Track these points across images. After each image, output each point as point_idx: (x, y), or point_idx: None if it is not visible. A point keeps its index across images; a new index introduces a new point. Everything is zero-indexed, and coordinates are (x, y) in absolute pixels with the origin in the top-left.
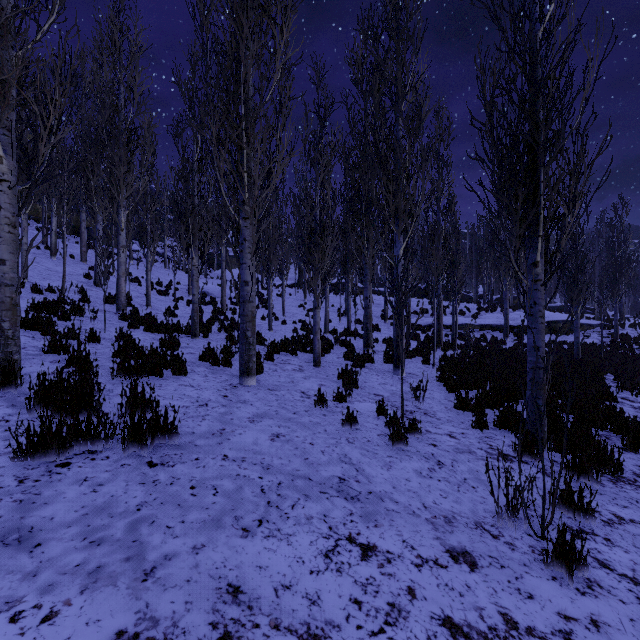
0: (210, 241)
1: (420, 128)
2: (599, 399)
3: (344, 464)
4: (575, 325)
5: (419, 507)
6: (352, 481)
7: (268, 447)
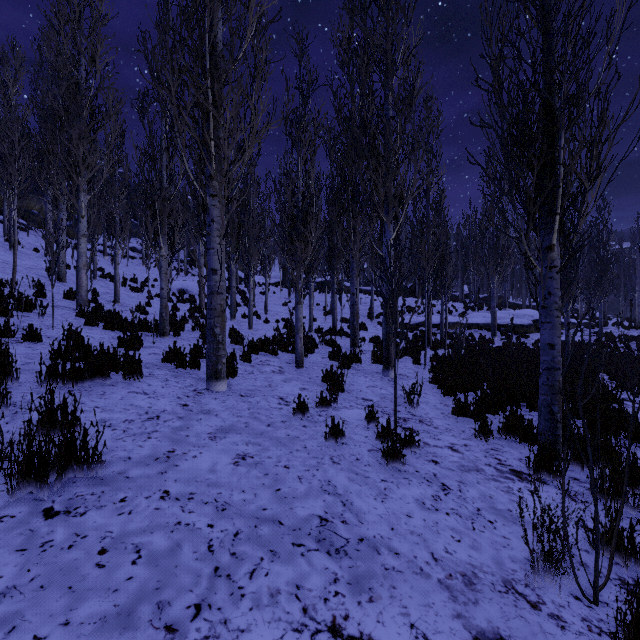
0: (181, 229)
1: (412, 105)
2: (609, 402)
3: (327, 495)
4: (565, 323)
5: (427, 560)
6: (337, 522)
7: (229, 475)
